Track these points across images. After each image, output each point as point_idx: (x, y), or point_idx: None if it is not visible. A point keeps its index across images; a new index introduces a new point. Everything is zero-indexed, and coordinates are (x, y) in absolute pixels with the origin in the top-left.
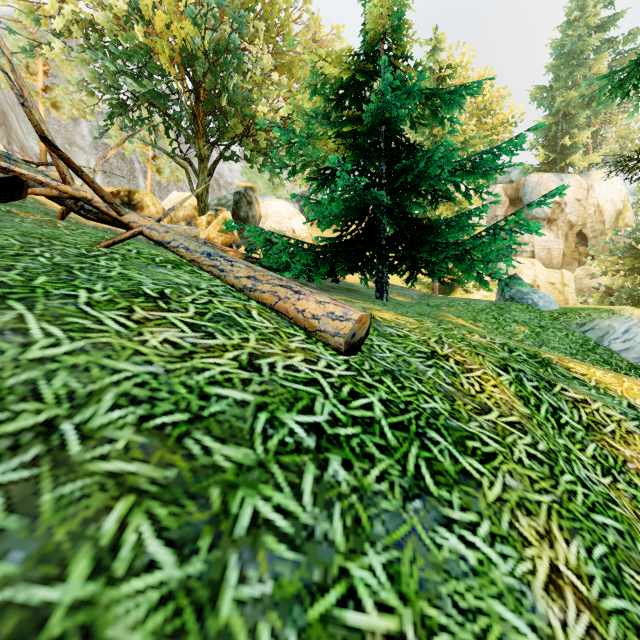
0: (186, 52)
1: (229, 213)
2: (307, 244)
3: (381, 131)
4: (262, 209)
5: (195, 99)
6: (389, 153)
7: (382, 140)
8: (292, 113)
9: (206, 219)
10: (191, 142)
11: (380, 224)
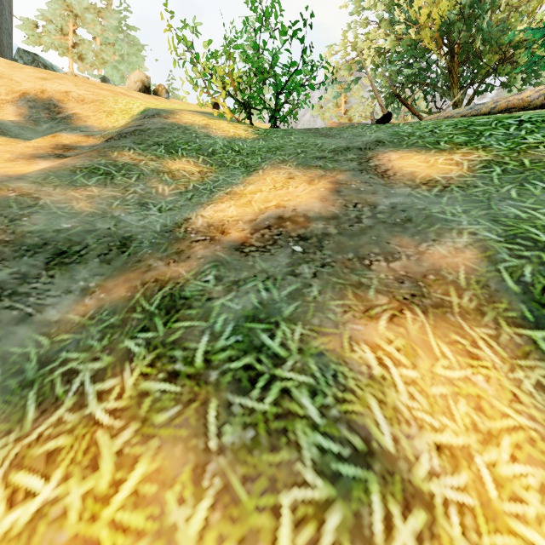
0: (443, 25)
1: None
2: None
3: None
4: None
5: (449, 59)
6: None
7: None
8: None
9: None
10: (446, 95)
11: None
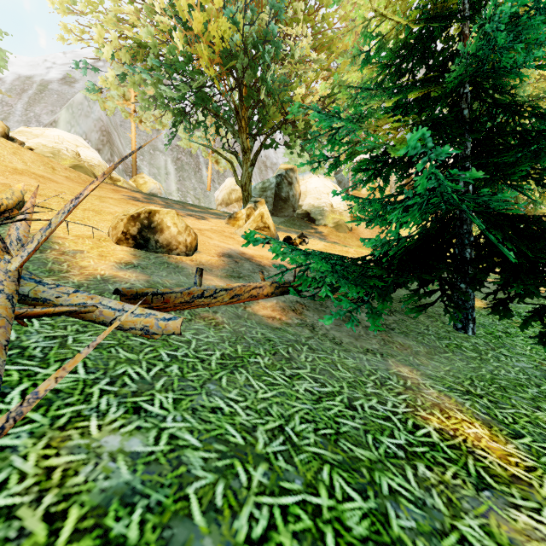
0: (225, 51)
1: (266, 208)
2: (357, 266)
3: (464, 92)
4: (301, 187)
5: (239, 96)
6: (474, 121)
7: (466, 105)
8: (331, 92)
9: (245, 212)
10: (236, 137)
11: (462, 224)
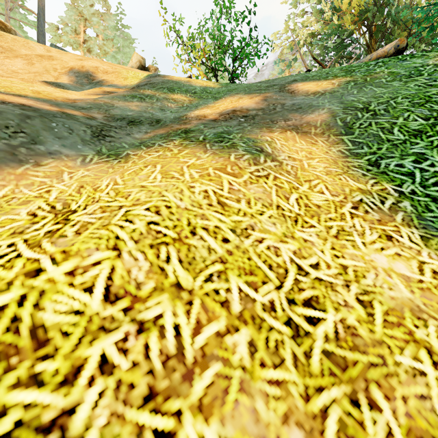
0: (361, 11)
1: None
2: None
3: None
4: None
5: (369, 37)
6: None
7: None
8: None
9: None
10: None
11: None
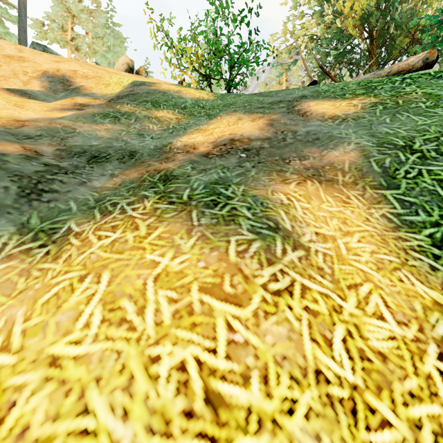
0: (363, 16)
1: None
2: None
3: None
4: None
5: (369, 42)
6: None
7: None
8: None
9: None
10: (366, 72)
11: None
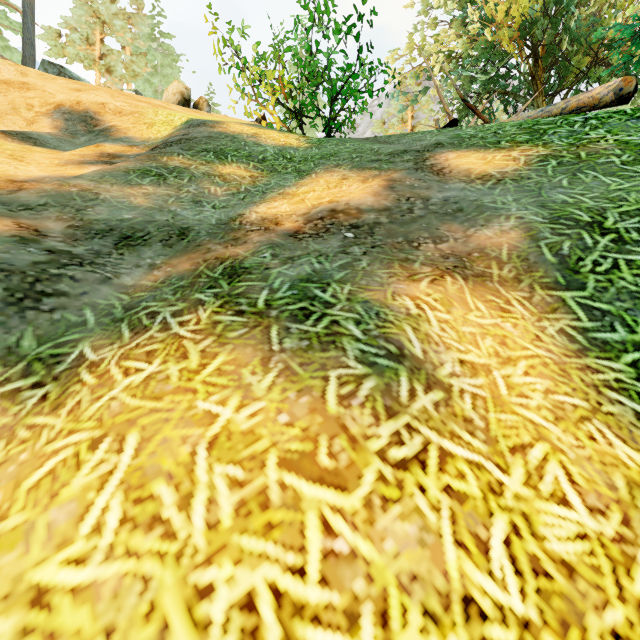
0: (524, 24)
1: None
2: None
3: None
4: None
5: (533, 63)
6: None
7: None
8: None
9: None
10: (529, 106)
11: None
